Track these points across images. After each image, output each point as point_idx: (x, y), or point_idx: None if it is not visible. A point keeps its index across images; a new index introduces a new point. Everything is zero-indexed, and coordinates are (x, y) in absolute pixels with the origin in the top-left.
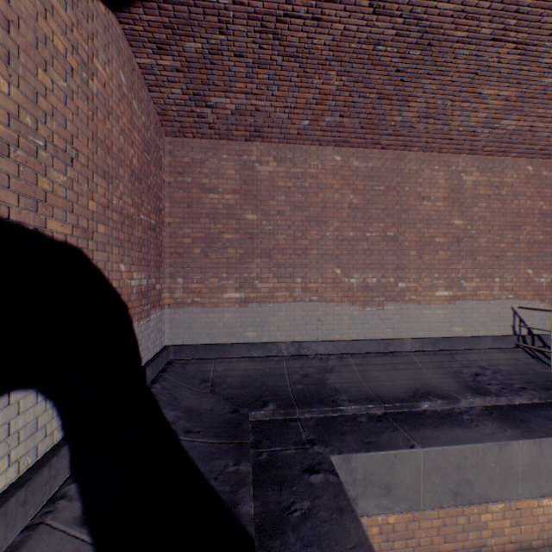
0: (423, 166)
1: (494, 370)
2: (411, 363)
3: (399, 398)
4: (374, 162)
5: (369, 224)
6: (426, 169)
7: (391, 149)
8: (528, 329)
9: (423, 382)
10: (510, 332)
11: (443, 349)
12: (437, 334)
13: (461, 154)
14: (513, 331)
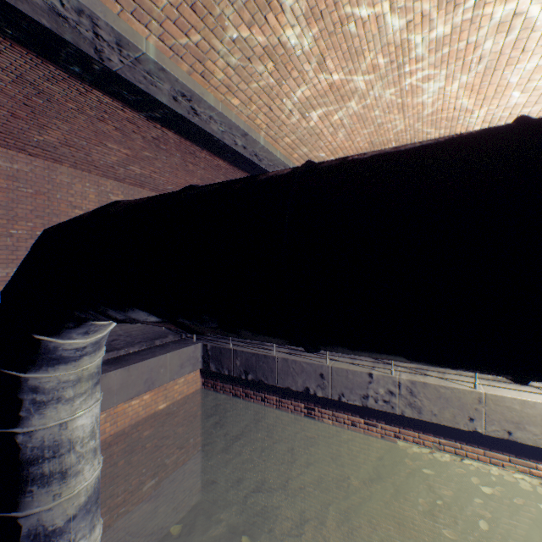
0: (76, 180)
1: (128, 335)
2: None
3: None
4: (22, 165)
5: (16, 222)
6: (79, 184)
7: (42, 158)
8: None
9: None
10: None
11: None
12: None
13: (110, 179)
14: None
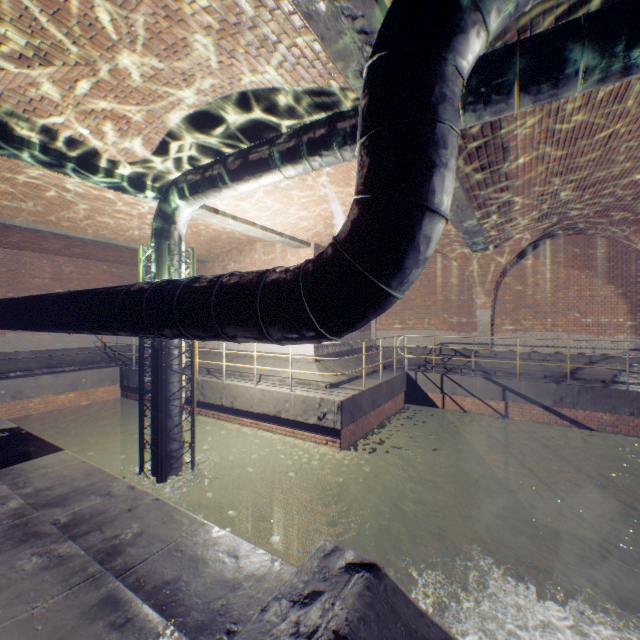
0: (36, 260)
1: (73, 361)
2: (22, 362)
3: (1, 373)
4: None
5: None
6: (39, 262)
7: (12, 249)
8: (105, 343)
9: (24, 368)
10: (94, 345)
11: (49, 355)
12: (47, 348)
13: (63, 257)
14: (96, 345)
